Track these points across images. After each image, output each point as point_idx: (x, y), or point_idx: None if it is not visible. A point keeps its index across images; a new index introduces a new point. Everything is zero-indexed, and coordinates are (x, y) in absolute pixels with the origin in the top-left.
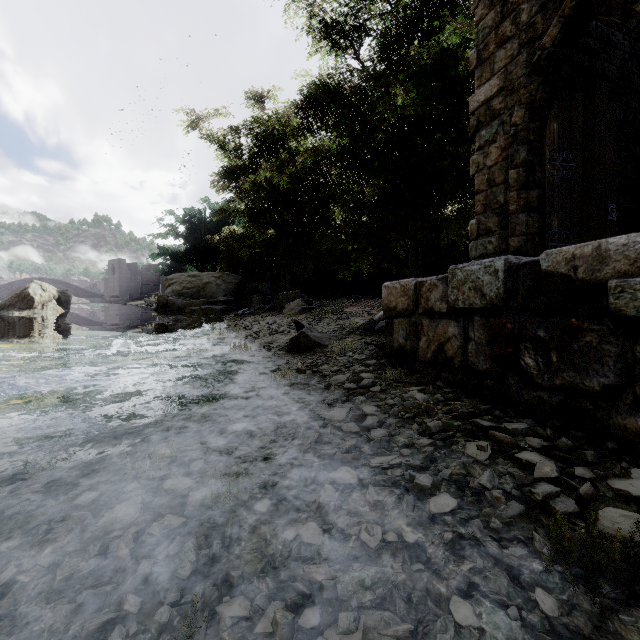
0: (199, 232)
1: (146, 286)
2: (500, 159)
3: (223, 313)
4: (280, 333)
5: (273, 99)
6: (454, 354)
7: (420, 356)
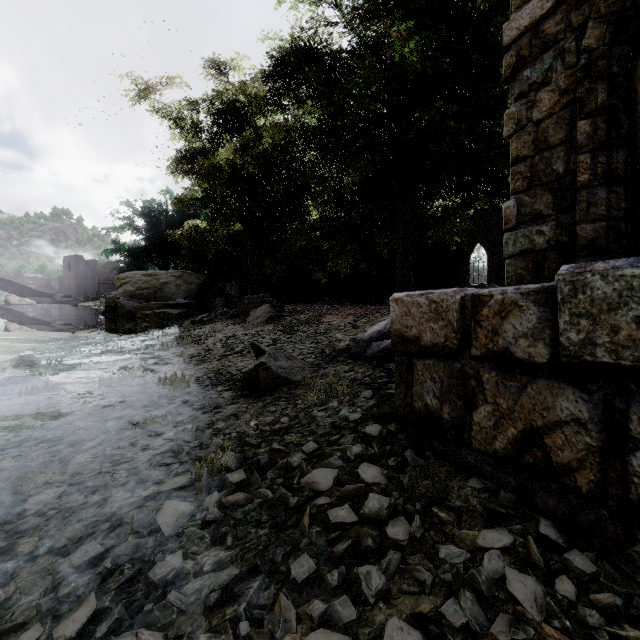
0: (160, 226)
1: (103, 285)
2: (558, 107)
3: (181, 318)
4: (237, 353)
5: (238, 71)
6: (577, 463)
7: (475, 440)
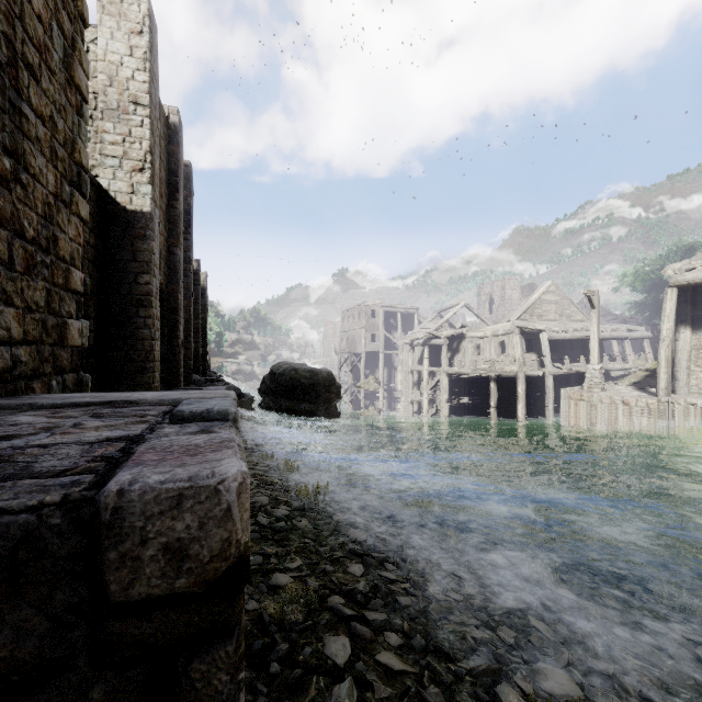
0: None
1: None
2: None
3: None
4: None
5: None
6: None
7: None
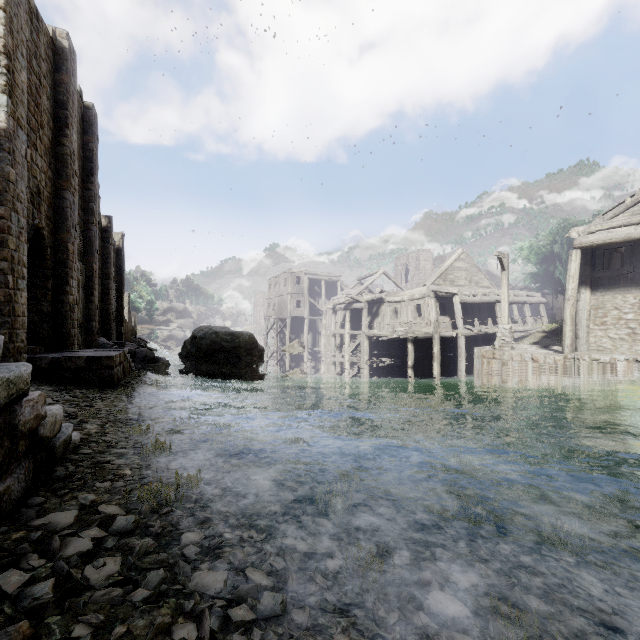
0: None
1: None
2: None
3: None
4: None
5: None
6: None
7: None
